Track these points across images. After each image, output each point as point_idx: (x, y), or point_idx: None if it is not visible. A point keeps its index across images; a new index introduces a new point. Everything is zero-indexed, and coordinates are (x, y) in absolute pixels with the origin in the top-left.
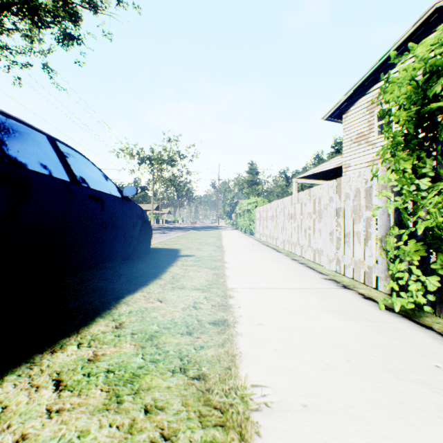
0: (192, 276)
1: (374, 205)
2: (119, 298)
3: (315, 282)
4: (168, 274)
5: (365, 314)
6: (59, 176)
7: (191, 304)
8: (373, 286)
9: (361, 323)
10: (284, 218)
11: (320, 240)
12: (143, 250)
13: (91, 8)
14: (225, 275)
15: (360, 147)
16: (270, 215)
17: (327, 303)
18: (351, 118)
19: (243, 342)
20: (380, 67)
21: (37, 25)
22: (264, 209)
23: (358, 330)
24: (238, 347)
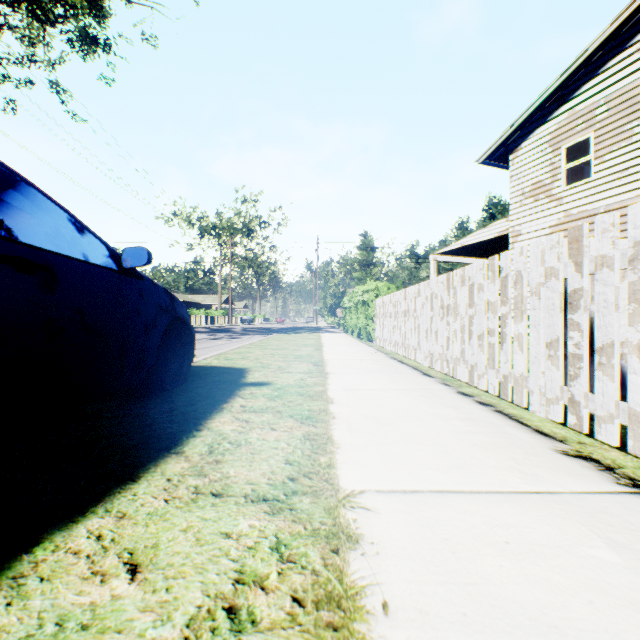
0: (254, 445)
1: None
2: (16, 550)
3: (552, 466)
4: (203, 437)
5: None
6: None
7: (225, 588)
8: None
9: None
10: (433, 314)
11: (519, 357)
12: (173, 375)
13: None
14: (332, 440)
15: (538, 203)
16: (403, 309)
17: None
18: (522, 159)
19: None
20: (570, 77)
21: (38, 18)
22: (392, 299)
23: None
24: None
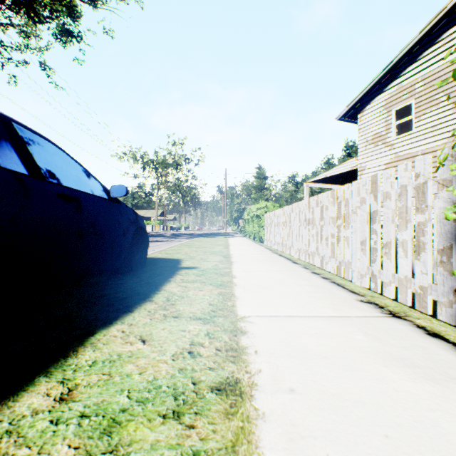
0: (191, 297)
1: (429, 206)
2: (86, 335)
3: (351, 306)
4: (162, 294)
5: (446, 368)
6: (11, 167)
7: (186, 346)
8: (428, 313)
9: (451, 388)
10: (300, 224)
11: (347, 250)
12: (137, 262)
13: (90, 2)
14: (234, 295)
15: (377, 148)
16: (282, 221)
17: (381, 344)
18: (367, 117)
19: (269, 440)
20: (399, 62)
21: (32, 19)
22: (276, 214)
23: (455, 406)
24: (261, 453)
